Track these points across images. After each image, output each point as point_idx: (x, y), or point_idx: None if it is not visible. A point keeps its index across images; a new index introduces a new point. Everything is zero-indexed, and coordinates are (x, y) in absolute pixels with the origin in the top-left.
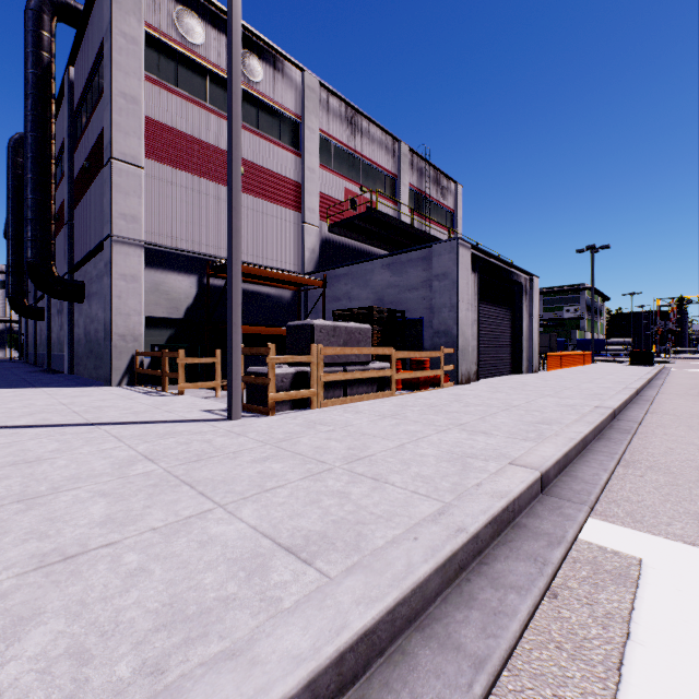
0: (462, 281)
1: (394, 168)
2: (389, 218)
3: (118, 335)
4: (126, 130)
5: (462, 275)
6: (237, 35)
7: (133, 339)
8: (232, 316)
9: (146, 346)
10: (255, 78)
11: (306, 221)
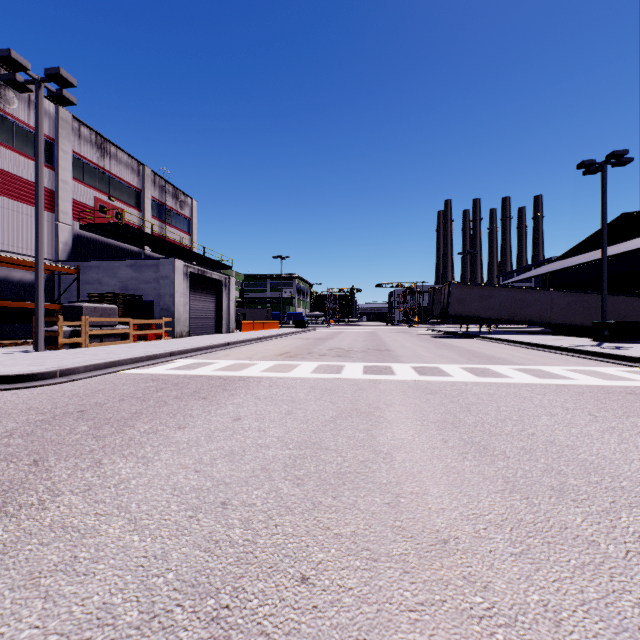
0: (177, 281)
1: (140, 184)
2: (133, 229)
3: None
4: None
5: (177, 278)
6: (42, 169)
7: None
8: (39, 302)
9: None
10: (11, 105)
11: (60, 220)
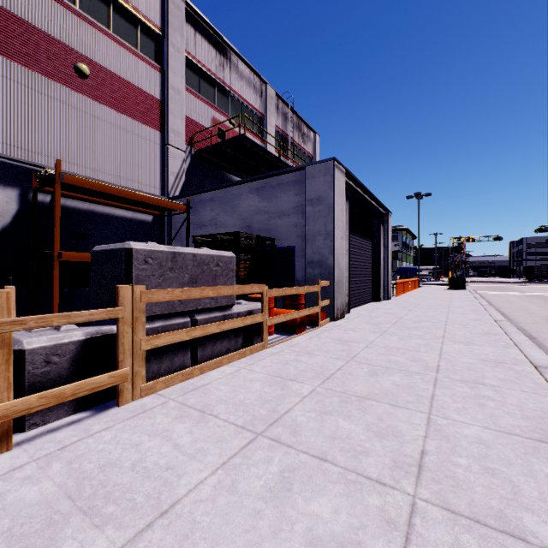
0: (337, 206)
1: (262, 108)
2: (257, 147)
3: None
4: None
5: (337, 200)
6: None
7: None
8: None
9: None
10: None
11: (170, 142)
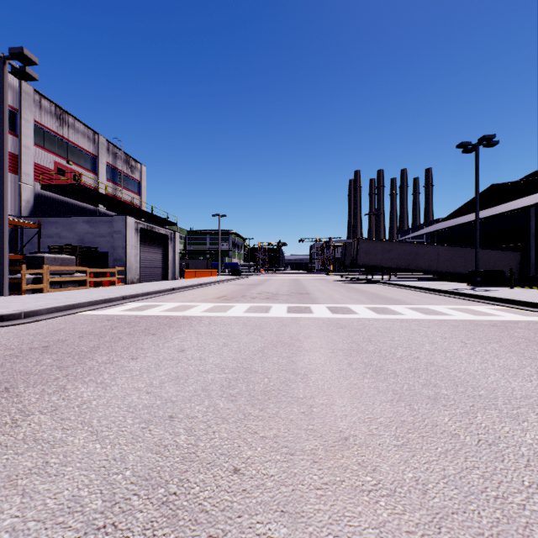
0: (129, 235)
1: (95, 151)
2: (89, 190)
3: None
4: None
5: (129, 233)
6: (6, 136)
7: None
8: (4, 253)
9: None
10: None
11: (22, 181)
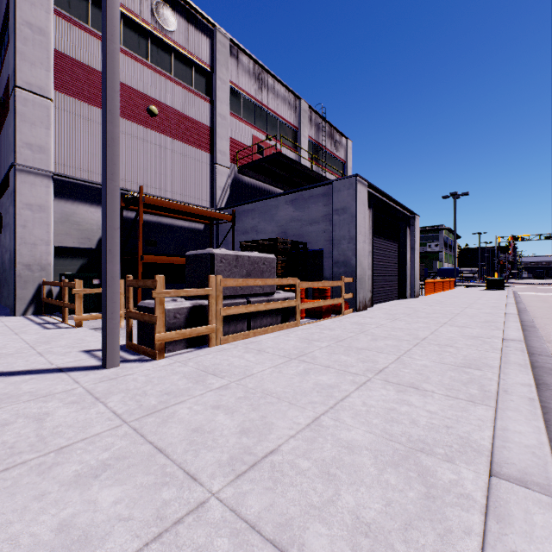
0: (360, 215)
1: (296, 122)
2: (292, 162)
3: (23, 265)
4: (31, 60)
5: (360, 210)
6: None
7: (40, 268)
8: (106, 242)
9: (56, 275)
10: (168, 27)
11: (217, 162)
